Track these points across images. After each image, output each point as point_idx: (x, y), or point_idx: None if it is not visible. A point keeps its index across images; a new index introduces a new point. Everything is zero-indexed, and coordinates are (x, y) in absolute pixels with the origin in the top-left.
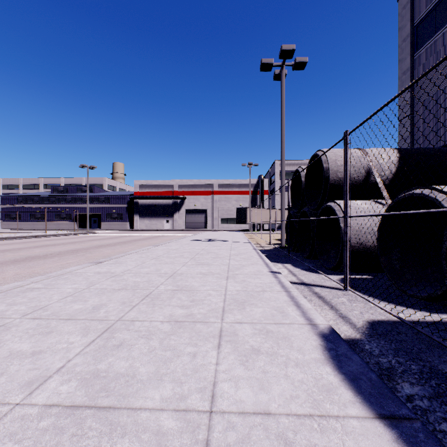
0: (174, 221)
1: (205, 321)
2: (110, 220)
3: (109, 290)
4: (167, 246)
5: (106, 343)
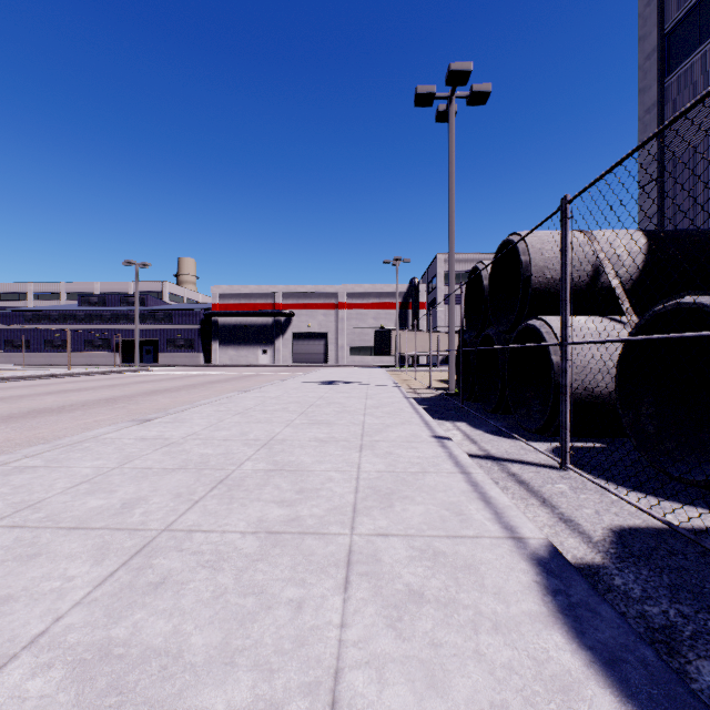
0: (276, 351)
1: (322, 532)
2: (172, 349)
3: (156, 470)
4: (262, 393)
5: (135, 580)
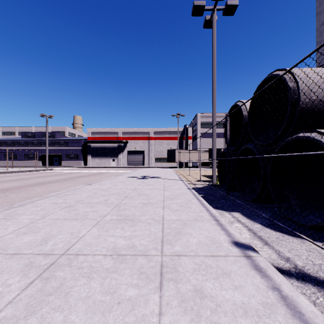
0: (119, 160)
1: None
2: (68, 159)
3: None
4: (99, 185)
5: None
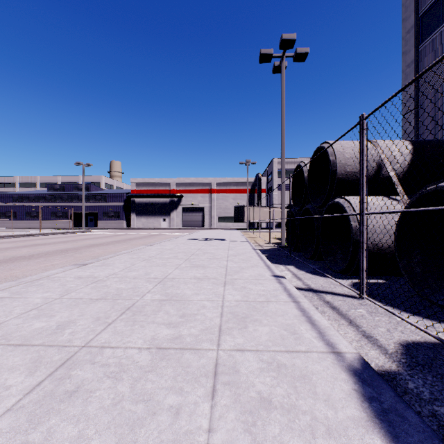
0: (172, 219)
1: (196, 348)
2: (106, 218)
3: (85, 300)
4: (161, 246)
5: (56, 389)
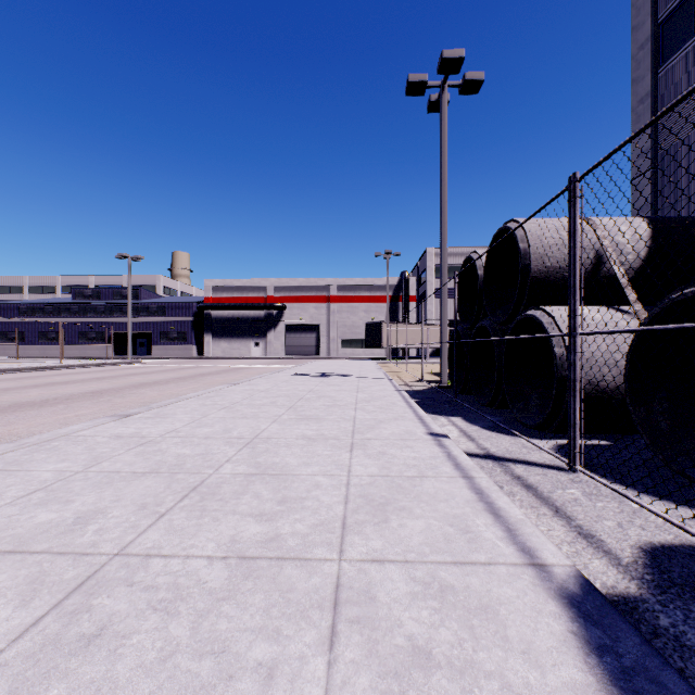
0: (268, 343)
1: (304, 557)
2: (165, 342)
3: (124, 474)
4: (251, 386)
5: (64, 631)
